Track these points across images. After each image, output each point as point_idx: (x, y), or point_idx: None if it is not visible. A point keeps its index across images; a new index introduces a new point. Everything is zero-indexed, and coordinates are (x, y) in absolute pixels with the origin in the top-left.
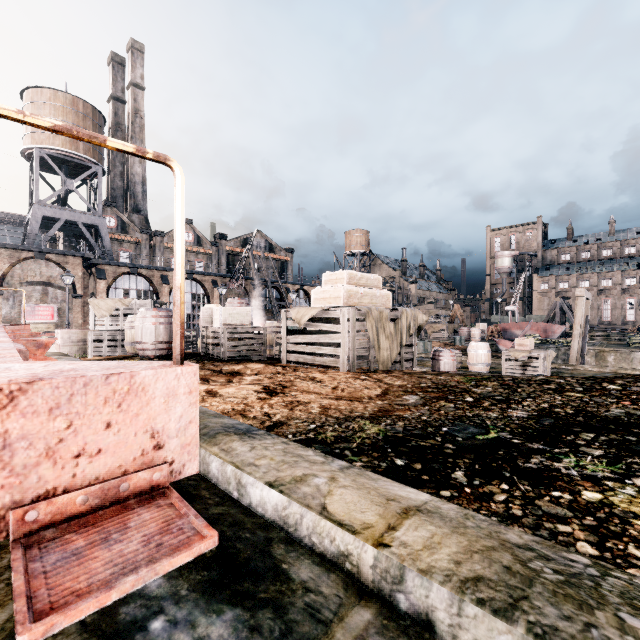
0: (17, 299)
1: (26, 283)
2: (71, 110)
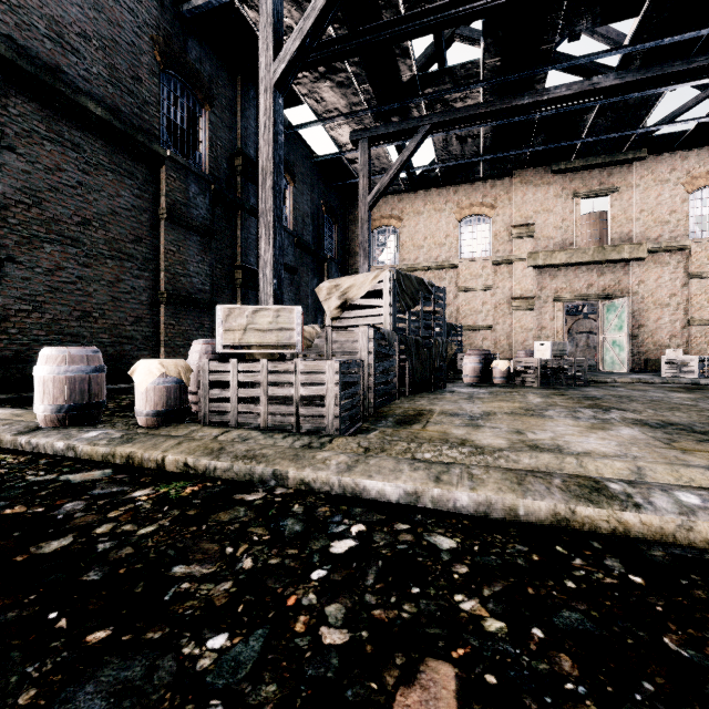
0: (574, 342)
1: (578, 333)
2: (598, 221)
